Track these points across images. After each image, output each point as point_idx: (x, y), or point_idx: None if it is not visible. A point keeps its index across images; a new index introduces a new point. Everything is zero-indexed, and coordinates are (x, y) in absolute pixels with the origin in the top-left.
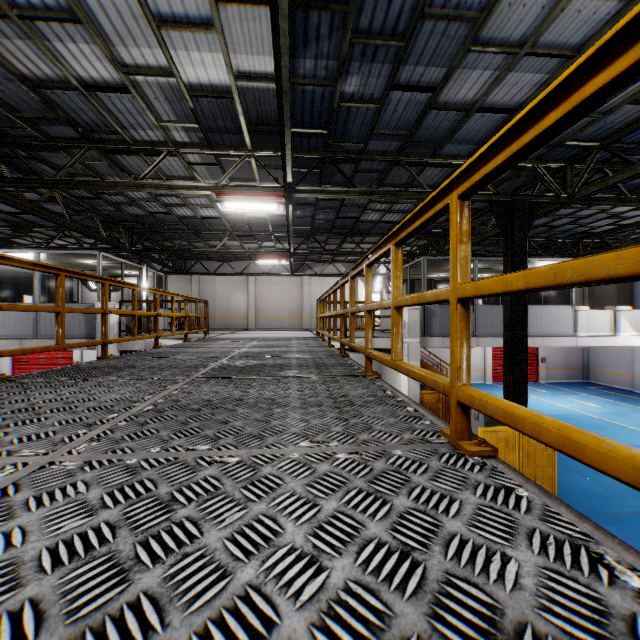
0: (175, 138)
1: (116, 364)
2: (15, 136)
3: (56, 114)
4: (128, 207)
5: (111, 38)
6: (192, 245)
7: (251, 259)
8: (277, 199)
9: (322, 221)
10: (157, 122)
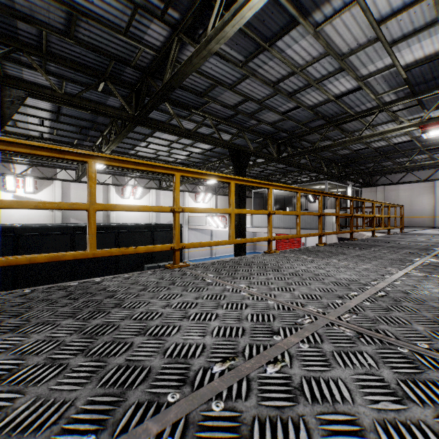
0: (385, 101)
1: (365, 243)
2: (296, 133)
3: (318, 116)
4: (340, 151)
5: (358, 68)
6: (380, 165)
7: (437, 166)
8: None
9: None
10: (375, 97)
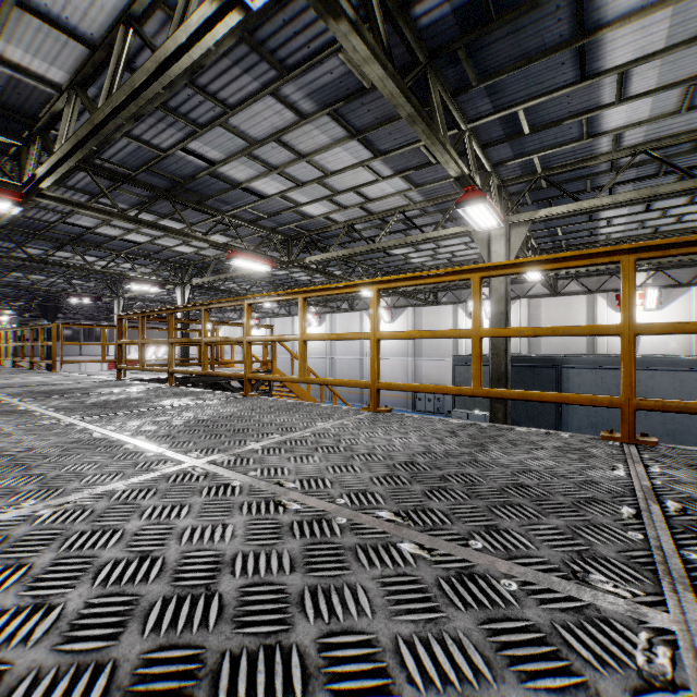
0: None
1: None
2: None
3: None
4: None
5: None
6: None
7: None
8: None
9: None
10: None
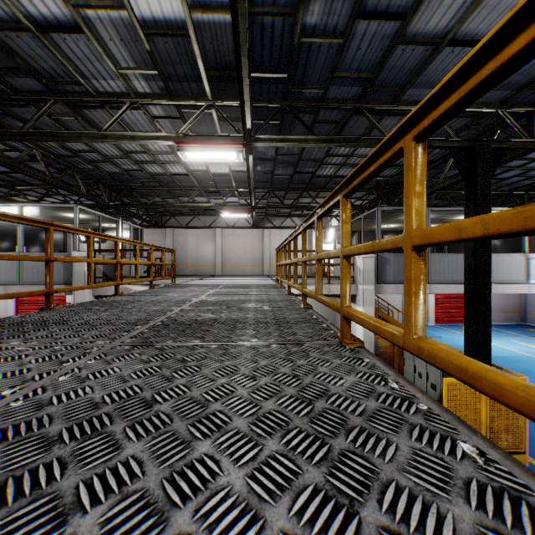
0: (137, 88)
1: (49, 318)
2: None
3: (16, 62)
4: (104, 165)
5: None
6: (165, 201)
7: (218, 214)
8: (237, 147)
9: (281, 176)
10: (116, 69)
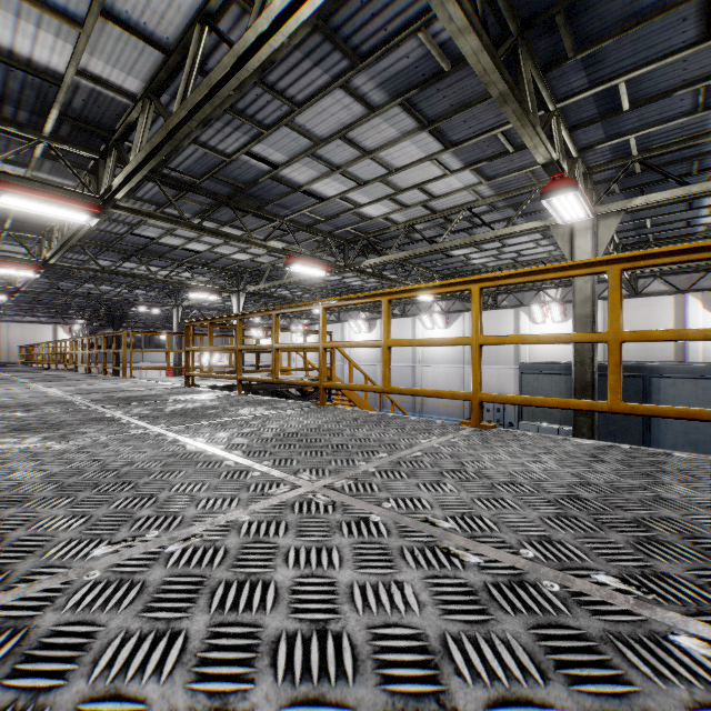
0: None
1: None
2: None
3: None
4: None
5: None
6: None
7: None
8: (1, 309)
9: (24, 300)
10: None
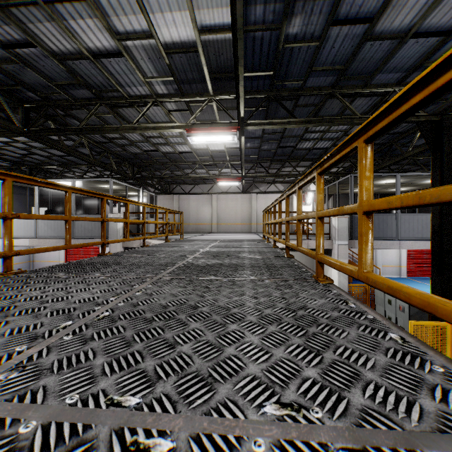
0: (157, 91)
1: (108, 260)
2: (54, 100)
3: (77, 80)
4: (130, 147)
5: (107, 11)
6: (173, 173)
7: (214, 182)
8: (232, 131)
9: (266, 150)
10: (144, 79)
